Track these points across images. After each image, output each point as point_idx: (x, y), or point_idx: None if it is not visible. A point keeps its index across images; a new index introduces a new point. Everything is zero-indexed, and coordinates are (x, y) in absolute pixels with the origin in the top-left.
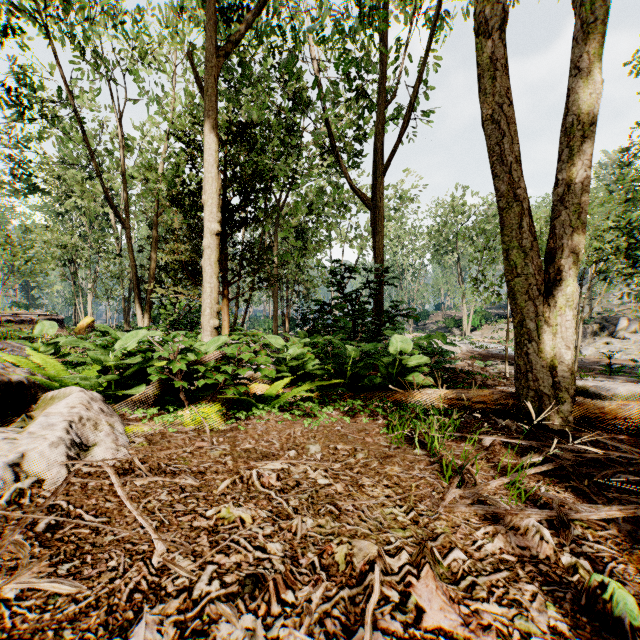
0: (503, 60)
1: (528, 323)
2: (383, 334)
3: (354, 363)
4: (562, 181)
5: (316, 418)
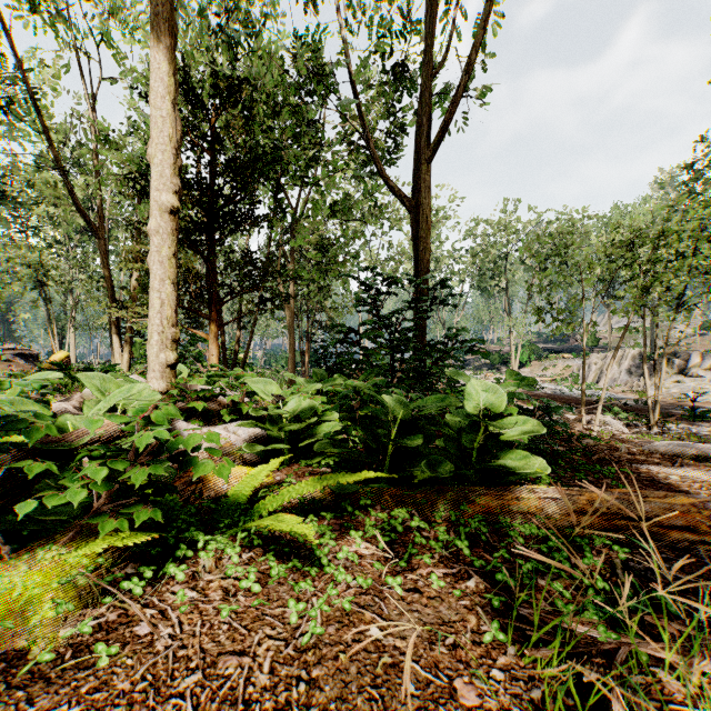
0: None
1: None
2: (432, 374)
3: (399, 428)
4: None
5: (323, 574)
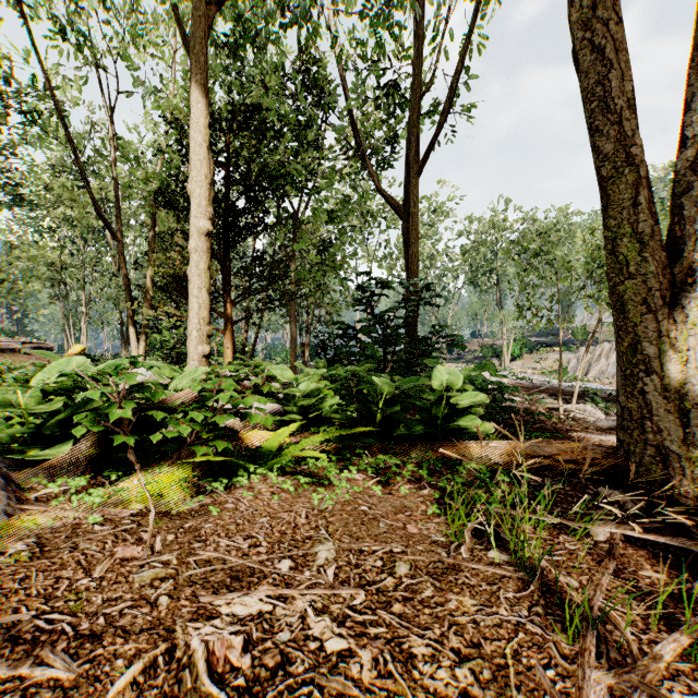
0: None
1: (645, 347)
2: (419, 364)
3: (385, 402)
4: (692, 139)
5: (332, 486)
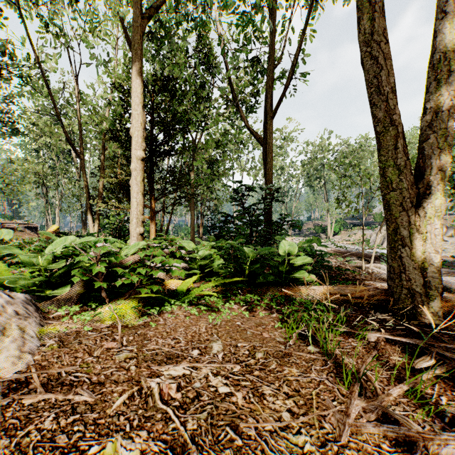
0: (381, 4)
1: (402, 231)
2: (272, 238)
3: (251, 263)
4: (430, 109)
5: (219, 312)
